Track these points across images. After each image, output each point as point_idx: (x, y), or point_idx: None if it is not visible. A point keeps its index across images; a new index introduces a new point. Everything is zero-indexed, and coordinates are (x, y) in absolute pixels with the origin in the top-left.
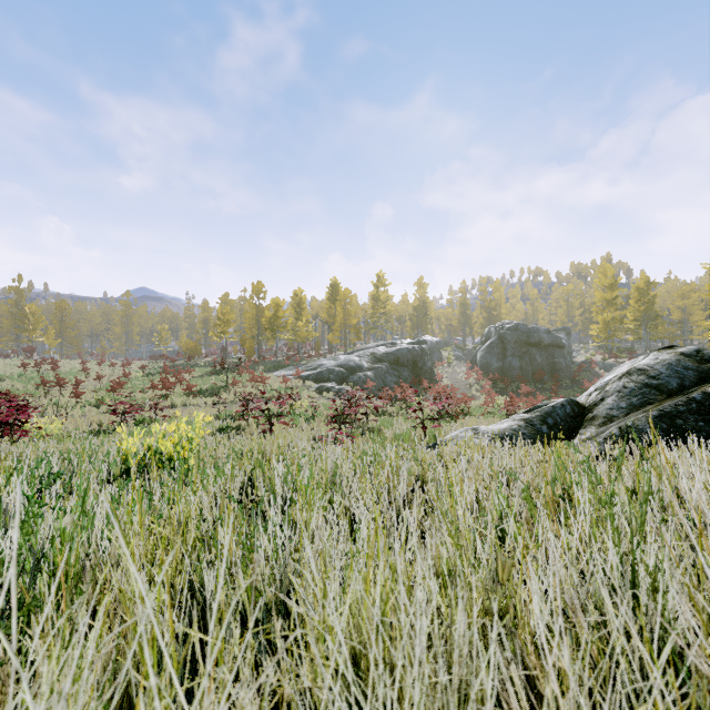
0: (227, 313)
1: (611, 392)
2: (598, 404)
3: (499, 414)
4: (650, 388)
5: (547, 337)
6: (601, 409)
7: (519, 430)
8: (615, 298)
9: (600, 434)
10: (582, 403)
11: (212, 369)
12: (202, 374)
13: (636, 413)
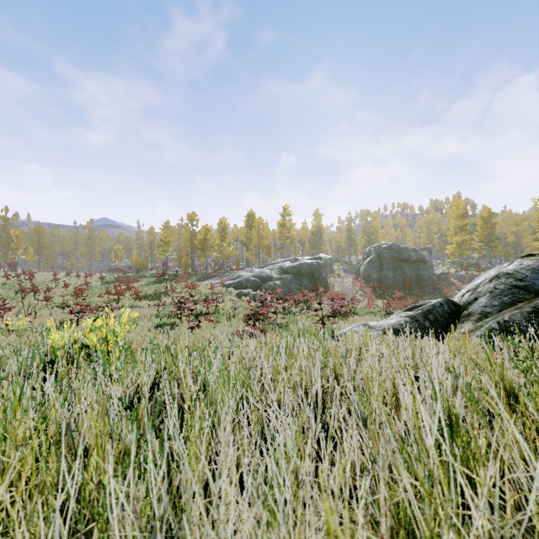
0: (168, 236)
1: (484, 292)
2: (472, 303)
3: (379, 313)
4: (519, 289)
5: (414, 255)
6: (476, 307)
7: (406, 325)
8: (465, 225)
9: (479, 328)
10: (457, 302)
11: (155, 279)
12: (147, 283)
13: (508, 310)
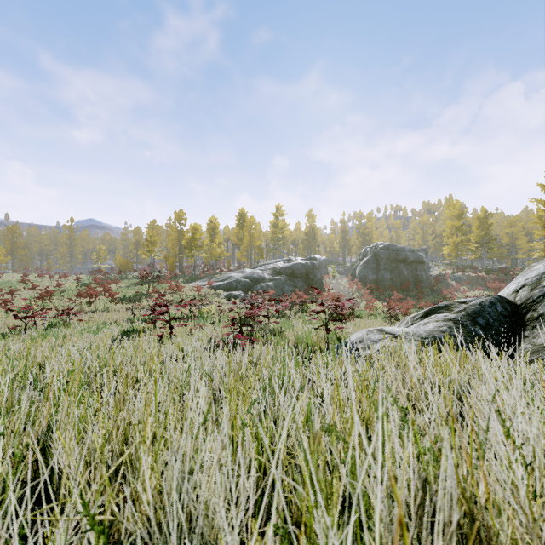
0: (154, 235)
1: None
2: (540, 300)
3: (380, 316)
4: None
5: (412, 255)
6: None
7: (451, 333)
8: (461, 226)
9: None
10: (512, 300)
11: (138, 281)
12: (129, 284)
13: None
